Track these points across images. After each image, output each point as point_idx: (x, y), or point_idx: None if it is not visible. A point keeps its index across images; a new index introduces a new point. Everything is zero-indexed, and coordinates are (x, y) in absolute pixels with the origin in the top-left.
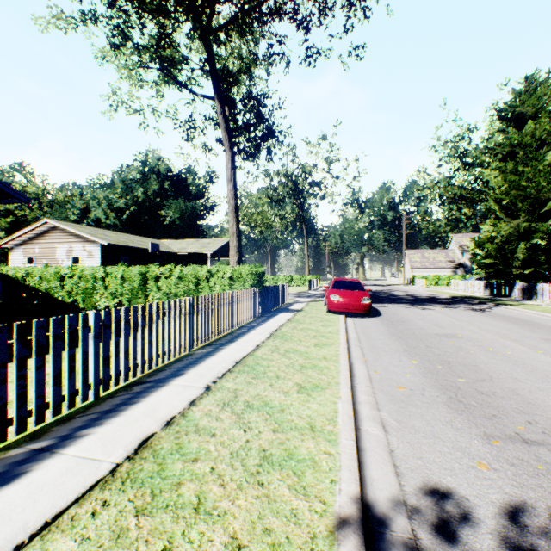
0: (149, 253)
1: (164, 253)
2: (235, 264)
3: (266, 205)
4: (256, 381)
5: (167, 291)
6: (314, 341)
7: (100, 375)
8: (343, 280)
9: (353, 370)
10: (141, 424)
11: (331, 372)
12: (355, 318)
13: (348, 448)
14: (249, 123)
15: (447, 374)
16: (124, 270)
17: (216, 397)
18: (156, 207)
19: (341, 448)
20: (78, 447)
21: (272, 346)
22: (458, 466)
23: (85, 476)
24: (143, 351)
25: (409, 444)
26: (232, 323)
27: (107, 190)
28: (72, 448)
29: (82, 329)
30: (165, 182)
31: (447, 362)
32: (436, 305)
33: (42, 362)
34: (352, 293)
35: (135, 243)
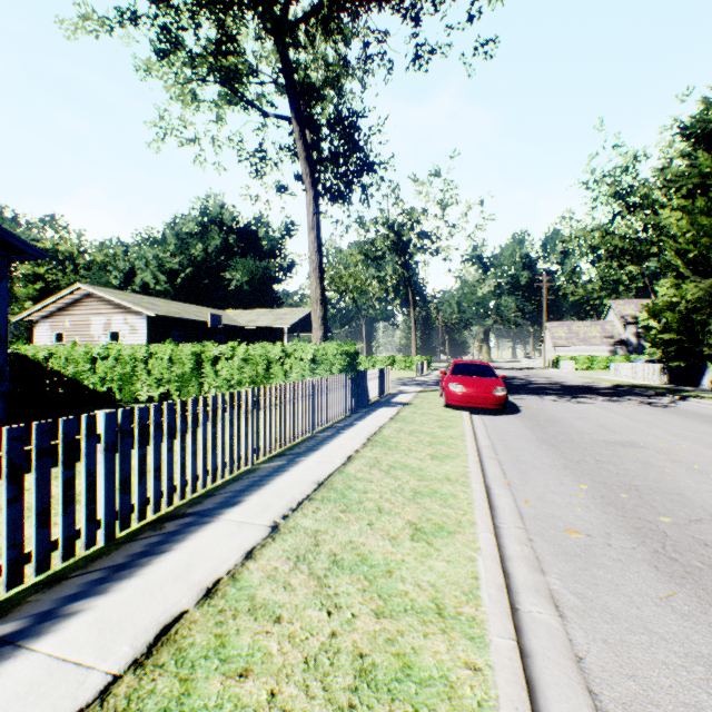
0: (208, 327)
1: (227, 327)
2: (319, 341)
3: (360, 264)
4: (348, 517)
5: (228, 377)
6: (430, 451)
7: (115, 507)
8: (467, 362)
9: (492, 499)
10: (166, 594)
11: (459, 503)
12: (484, 416)
13: (506, 657)
14: (337, 152)
15: (639, 509)
16: (172, 350)
17: (286, 544)
18: (218, 269)
19: (493, 655)
20: (60, 637)
21: (370, 458)
22: (707, 698)
23: (56, 703)
24: (183, 468)
25: (607, 645)
26: (313, 422)
27: (157, 247)
28: (49, 640)
29: (85, 438)
30: (230, 236)
31: (633, 487)
32: (596, 397)
33: (18, 492)
34: (480, 380)
35: (191, 314)
